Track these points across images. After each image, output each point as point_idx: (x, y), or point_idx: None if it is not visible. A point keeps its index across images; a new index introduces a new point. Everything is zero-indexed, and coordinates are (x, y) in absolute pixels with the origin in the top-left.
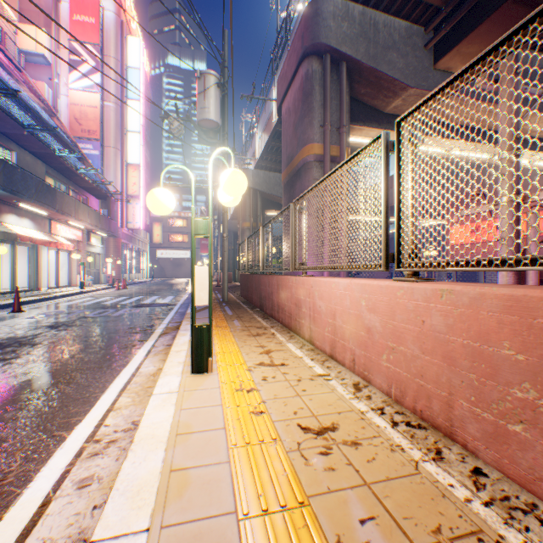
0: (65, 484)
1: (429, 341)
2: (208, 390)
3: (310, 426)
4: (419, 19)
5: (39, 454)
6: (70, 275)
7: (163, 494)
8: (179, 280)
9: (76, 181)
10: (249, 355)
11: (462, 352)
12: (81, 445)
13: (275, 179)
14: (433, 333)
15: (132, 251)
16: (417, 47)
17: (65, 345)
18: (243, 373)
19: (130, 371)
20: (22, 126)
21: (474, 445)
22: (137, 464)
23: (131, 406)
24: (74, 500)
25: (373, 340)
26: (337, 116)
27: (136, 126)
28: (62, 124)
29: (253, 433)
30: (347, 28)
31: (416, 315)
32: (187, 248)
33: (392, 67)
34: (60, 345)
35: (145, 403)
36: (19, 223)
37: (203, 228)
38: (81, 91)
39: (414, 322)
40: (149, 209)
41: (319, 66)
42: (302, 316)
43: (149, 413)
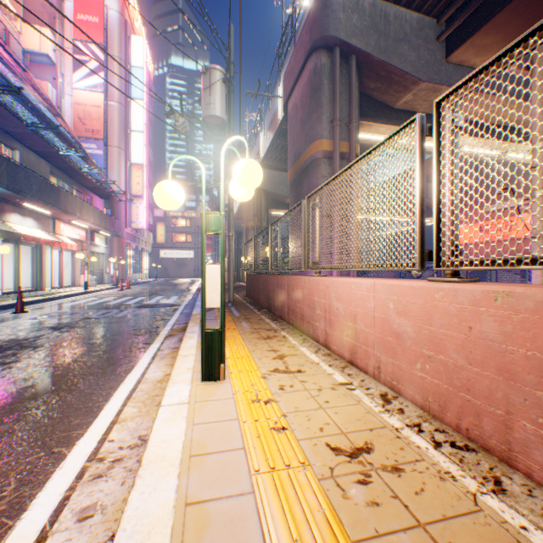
0: (64, 515)
1: (479, 350)
2: (221, 401)
3: (341, 446)
4: (431, 11)
5: (35, 475)
6: (74, 275)
7: (178, 537)
8: (182, 280)
9: (80, 180)
10: (261, 360)
11: (525, 365)
12: (83, 464)
13: (279, 178)
14: (484, 341)
15: (136, 251)
16: (428, 39)
17: (68, 348)
18: (257, 381)
19: (135, 376)
20: (25, 125)
21: (542, 475)
22: (146, 495)
23: (138, 418)
24: (73, 536)
25: (404, 347)
26: (346, 111)
27: (139, 126)
28: (66, 123)
29: (277, 454)
30: (357, 20)
31: (460, 320)
32: (190, 248)
33: (403, 60)
34: (62, 348)
35: (152, 414)
36: (22, 223)
37: (214, 224)
38: (85, 90)
39: (458, 328)
40: (153, 209)
41: (328, 60)
42: (316, 319)
43: (158, 429)
